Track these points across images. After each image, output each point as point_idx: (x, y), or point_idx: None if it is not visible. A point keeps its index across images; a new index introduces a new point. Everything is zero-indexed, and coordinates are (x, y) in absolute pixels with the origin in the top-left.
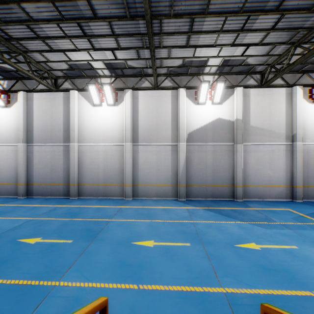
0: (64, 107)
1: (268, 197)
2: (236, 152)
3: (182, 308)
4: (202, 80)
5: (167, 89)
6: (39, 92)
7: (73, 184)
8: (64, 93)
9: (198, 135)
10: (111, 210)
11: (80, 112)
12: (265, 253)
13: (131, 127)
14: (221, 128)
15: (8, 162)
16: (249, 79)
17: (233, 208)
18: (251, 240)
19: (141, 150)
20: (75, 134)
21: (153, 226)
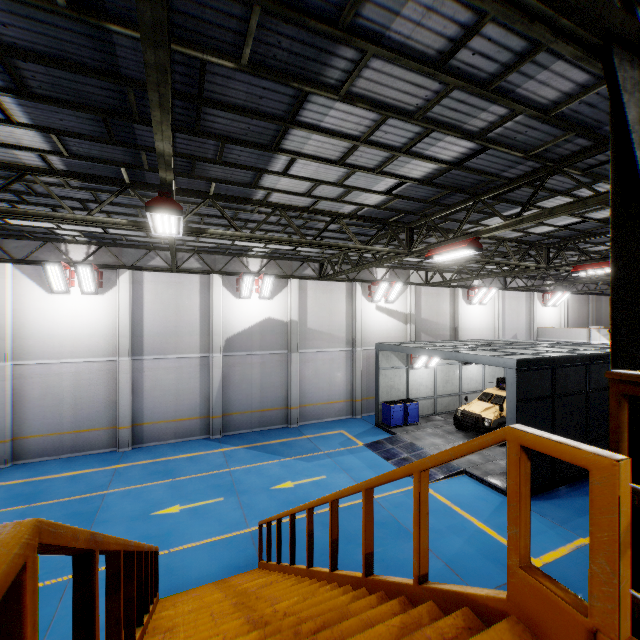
0: None
1: (328, 417)
2: (290, 364)
3: (213, 553)
4: (246, 264)
5: (193, 273)
6: None
7: (2, 440)
8: None
9: (240, 342)
10: (100, 476)
11: (19, 303)
12: (296, 490)
13: (131, 332)
14: (272, 332)
15: None
16: (307, 268)
17: (283, 440)
18: (289, 478)
19: (149, 368)
20: (8, 345)
21: (176, 487)
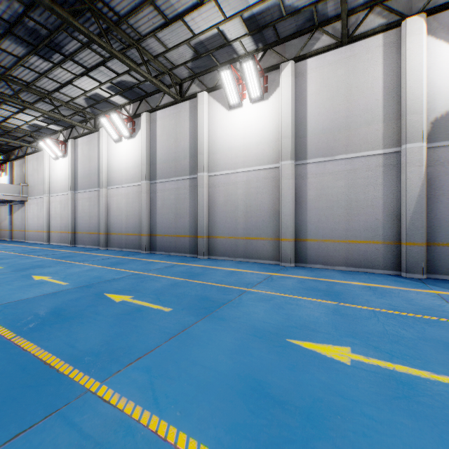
0: (190, 122)
1: None
2: None
3: None
4: None
5: (371, 35)
6: (163, 109)
7: (201, 236)
8: (190, 101)
9: None
10: (252, 276)
11: (211, 124)
12: None
13: (293, 132)
14: None
15: (133, 206)
16: None
17: None
18: None
19: (312, 173)
20: (204, 158)
21: (344, 314)
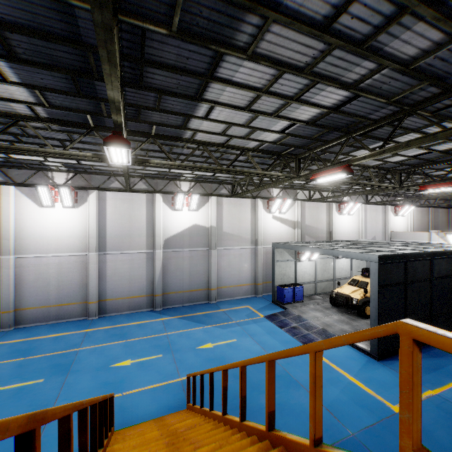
0: None
1: (238, 296)
2: (211, 257)
3: (153, 396)
4: (179, 186)
5: (141, 192)
6: None
7: (7, 311)
8: None
9: (175, 241)
10: (75, 337)
11: (19, 214)
12: (214, 349)
13: (97, 234)
14: (197, 234)
15: None
16: (223, 189)
17: (205, 312)
18: (210, 341)
19: (110, 260)
20: (12, 243)
21: (128, 346)
